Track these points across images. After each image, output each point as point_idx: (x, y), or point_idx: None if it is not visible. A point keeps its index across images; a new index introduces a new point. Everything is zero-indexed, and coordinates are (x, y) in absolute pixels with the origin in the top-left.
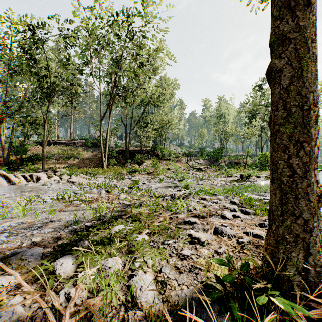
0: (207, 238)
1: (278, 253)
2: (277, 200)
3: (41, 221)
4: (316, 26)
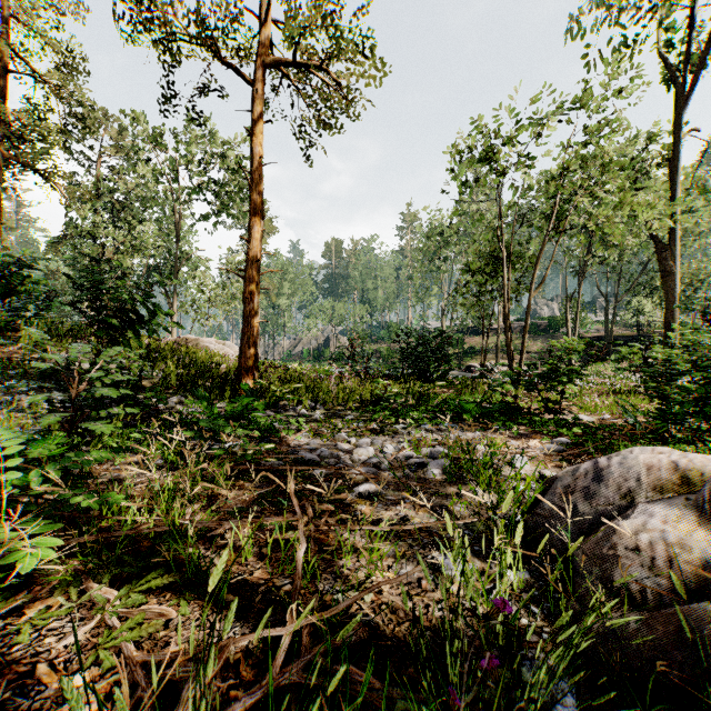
0: None
1: None
2: None
3: None
4: (675, 319)
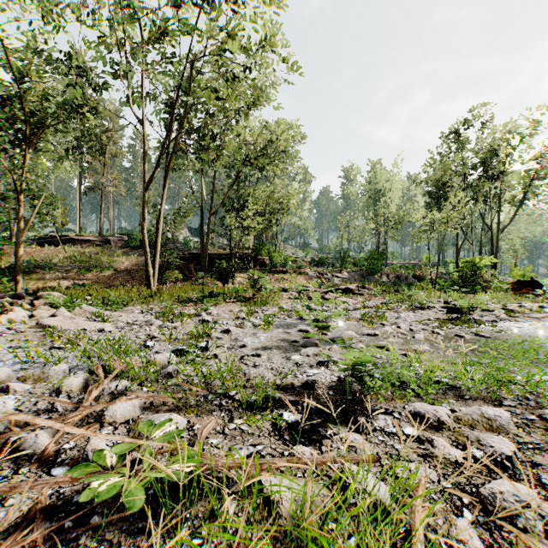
0: None
1: None
2: None
3: None
4: None
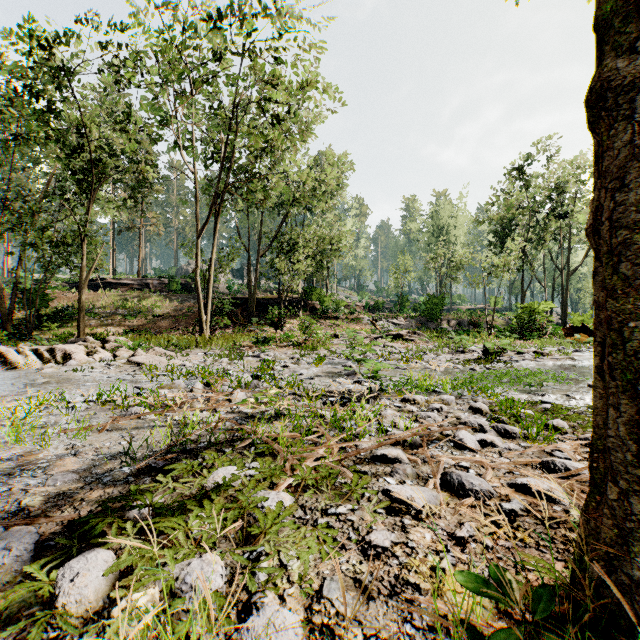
0: (427, 499)
1: (629, 564)
2: (622, 424)
3: (52, 454)
4: None
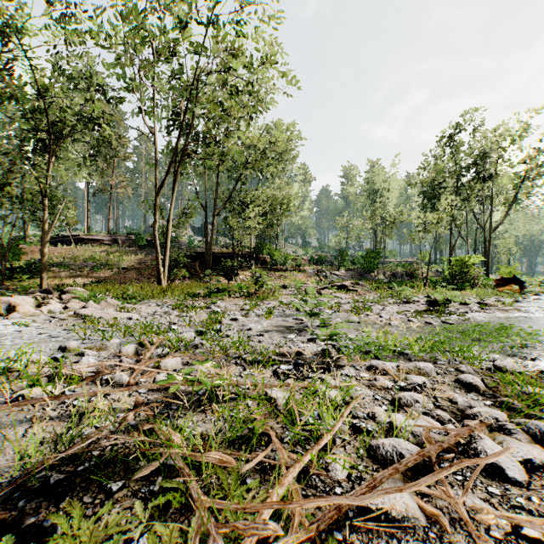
0: None
1: None
2: None
3: None
4: None
